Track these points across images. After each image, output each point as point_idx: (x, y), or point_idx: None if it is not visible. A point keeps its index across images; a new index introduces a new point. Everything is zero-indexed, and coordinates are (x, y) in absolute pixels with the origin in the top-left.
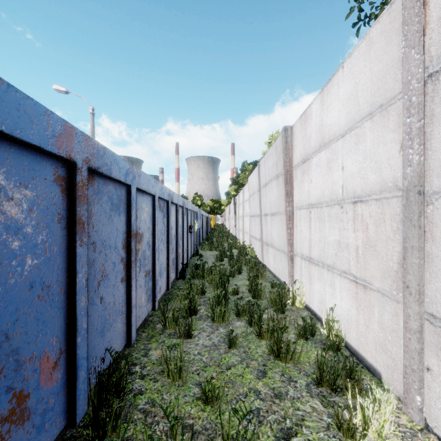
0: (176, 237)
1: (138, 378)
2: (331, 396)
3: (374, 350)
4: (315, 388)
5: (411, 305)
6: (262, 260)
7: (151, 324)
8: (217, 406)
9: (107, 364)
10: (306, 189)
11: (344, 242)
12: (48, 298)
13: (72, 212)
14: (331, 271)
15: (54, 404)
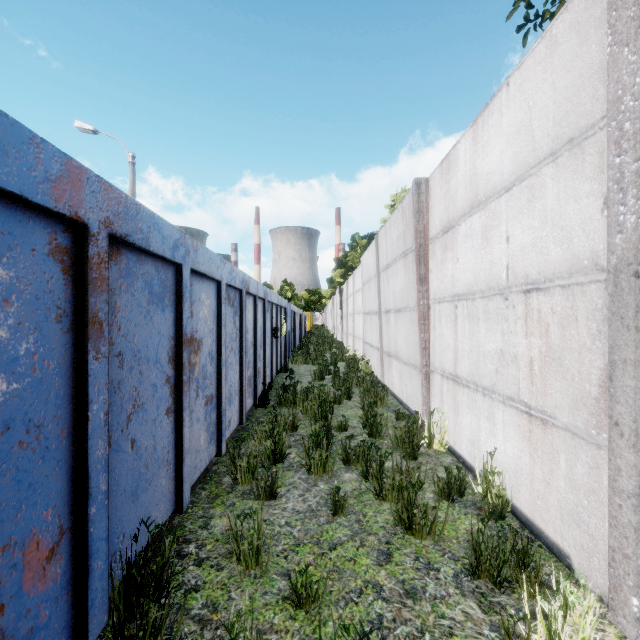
0: (254, 344)
1: (193, 564)
2: (493, 594)
3: (559, 520)
4: (468, 580)
5: (623, 453)
6: (381, 379)
7: (216, 477)
8: (315, 610)
9: (143, 543)
10: (449, 273)
11: (510, 352)
12: (38, 446)
13: (82, 305)
14: (488, 396)
15: (49, 618)
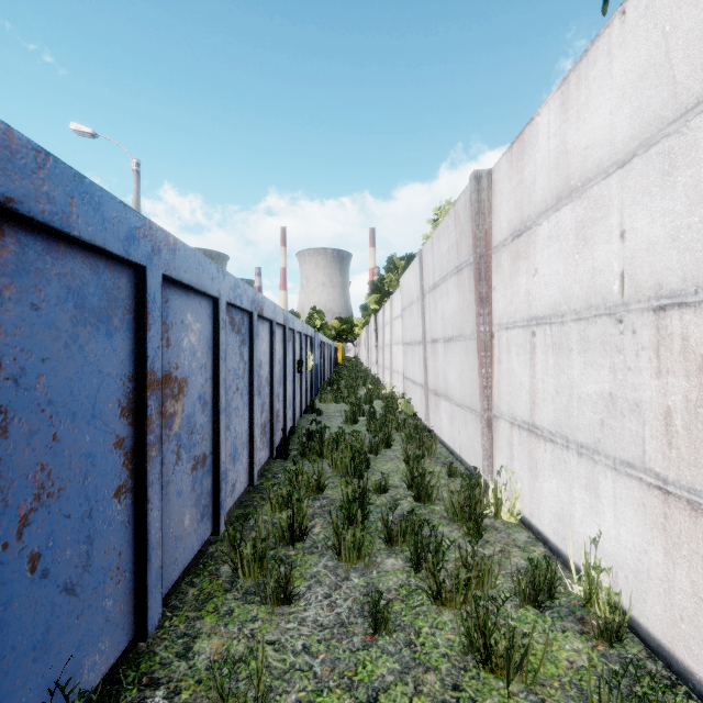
0: (271, 382)
1: None
2: None
3: None
4: None
5: None
6: (426, 422)
7: (211, 565)
8: None
9: None
10: (522, 289)
11: (628, 397)
12: None
13: None
14: (587, 457)
15: None
